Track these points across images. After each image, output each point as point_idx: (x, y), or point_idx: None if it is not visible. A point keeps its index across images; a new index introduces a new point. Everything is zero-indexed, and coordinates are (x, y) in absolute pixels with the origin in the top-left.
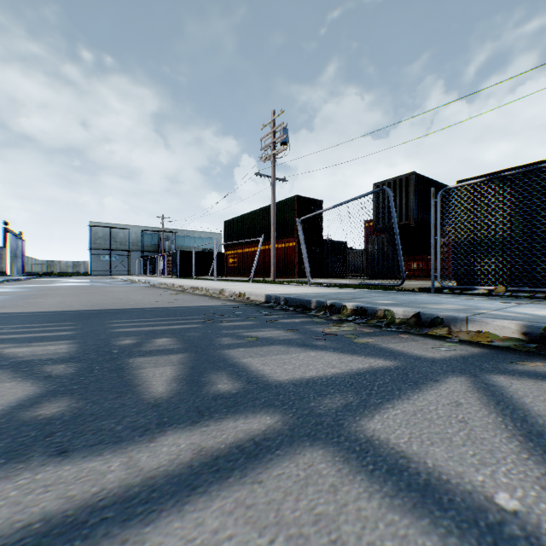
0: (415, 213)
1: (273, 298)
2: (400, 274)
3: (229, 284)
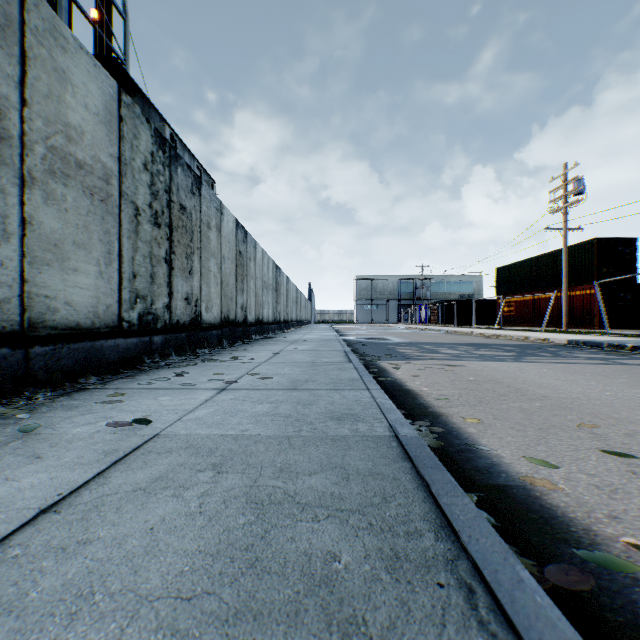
0: None
1: (572, 341)
2: None
3: (524, 333)
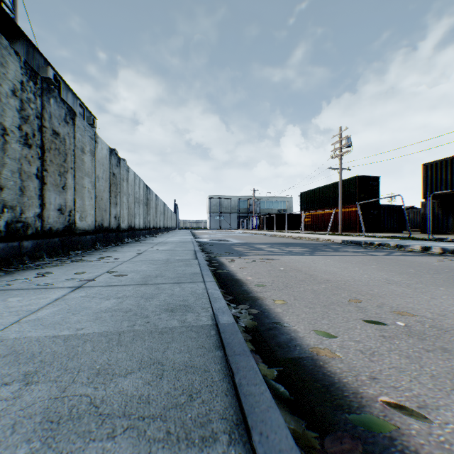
0: None
1: (345, 241)
2: (448, 230)
3: (317, 235)
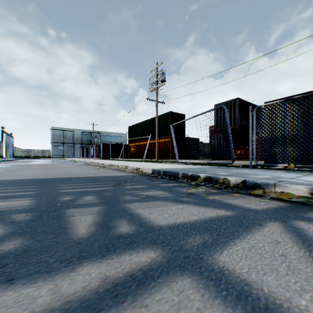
0: (239, 122)
1: (156, 171)
2: (230, 157)
3: (131, 163)
